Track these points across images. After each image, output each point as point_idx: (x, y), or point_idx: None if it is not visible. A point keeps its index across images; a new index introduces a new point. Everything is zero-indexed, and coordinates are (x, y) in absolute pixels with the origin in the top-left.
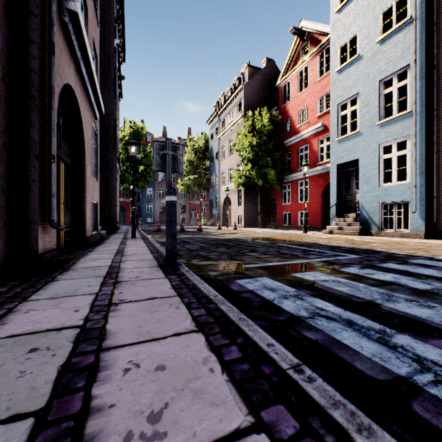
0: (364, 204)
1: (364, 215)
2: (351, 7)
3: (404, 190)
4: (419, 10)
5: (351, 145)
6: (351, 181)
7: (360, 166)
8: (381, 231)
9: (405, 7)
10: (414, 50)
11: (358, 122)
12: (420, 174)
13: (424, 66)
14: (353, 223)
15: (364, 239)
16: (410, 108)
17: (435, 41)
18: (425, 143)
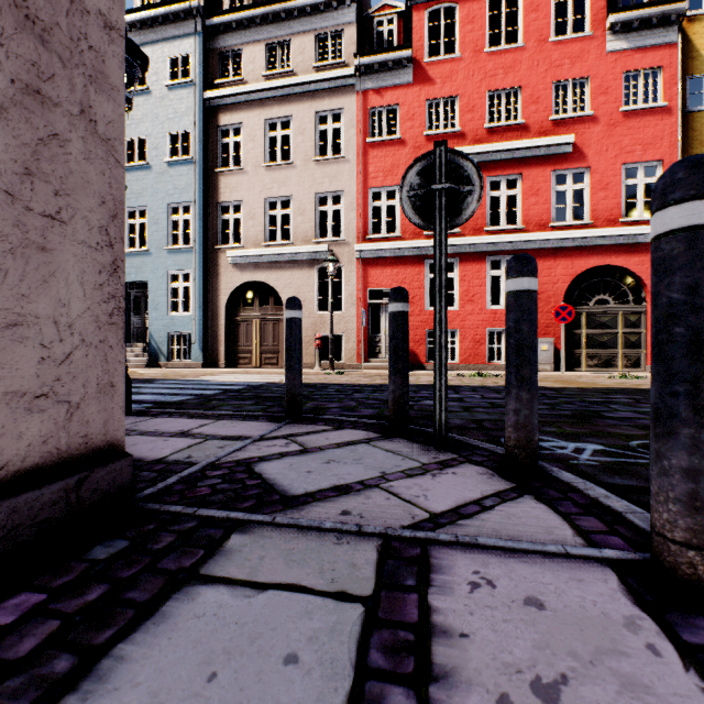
0: (154, 332)
1: (154, 345)
2: (141, 103)
3: (188, 321)
4: (199, 156)
5: (141, 263)
6: (141, 305)
7: (150, 289)
8: (170, 362)
9: (189, 144)
10: (195, 191)
11: (148, 239)
12: (200, 308)
13: (202, 210)
14: (142, 354)
15: (148, 371)
16: (193, 244)
17: (210, 191)
18: (203, 281)
